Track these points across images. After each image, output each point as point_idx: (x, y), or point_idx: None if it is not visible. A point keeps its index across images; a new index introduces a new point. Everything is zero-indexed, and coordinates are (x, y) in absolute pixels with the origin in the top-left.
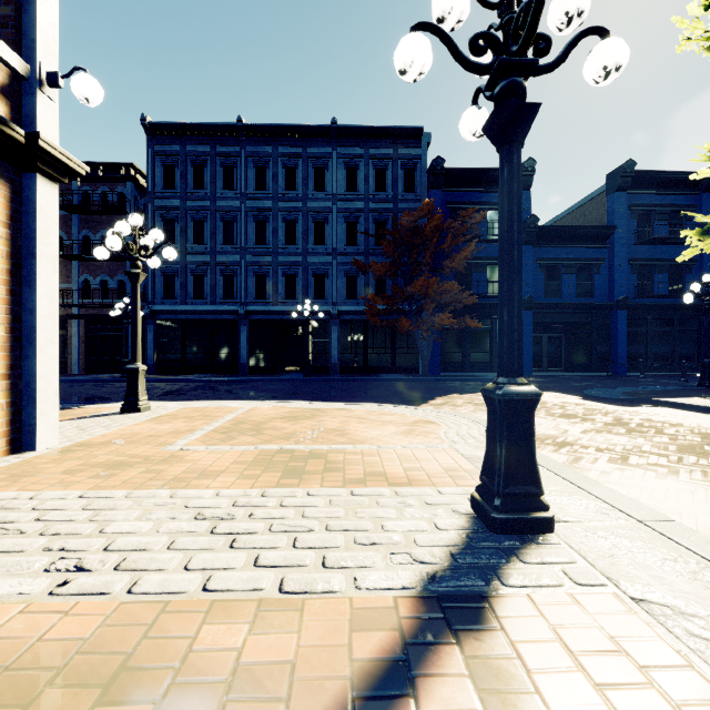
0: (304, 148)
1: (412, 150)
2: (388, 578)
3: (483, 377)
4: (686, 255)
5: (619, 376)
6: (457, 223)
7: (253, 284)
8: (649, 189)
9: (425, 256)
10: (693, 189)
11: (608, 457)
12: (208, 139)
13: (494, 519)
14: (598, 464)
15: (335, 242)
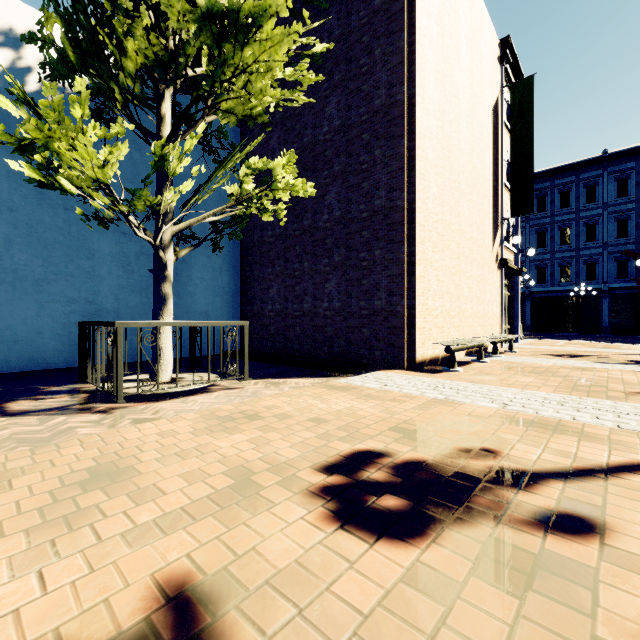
0: (577, 176)
1: None
2: (632, 352)
3: None
4: None
5: None
6: None
7: (534, 274)
8: None
9: None
10: None
11: None
12: None
13: None
14: None
15: (605, 237)
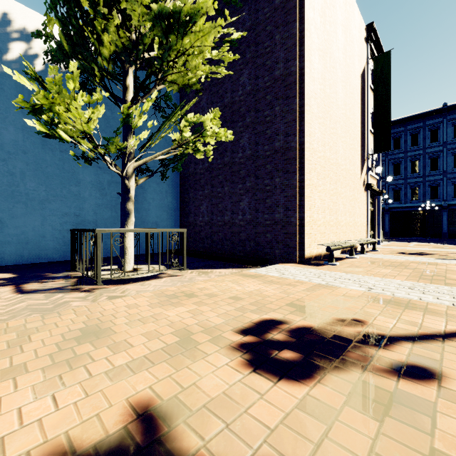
0: (423, 123)
1: None
2: None
3: None
4: None
5: None
6: None
7: (392, 194)
8: None
9: None
10: None
11: None
12: None
13: None
14: None
15: (445, 167)
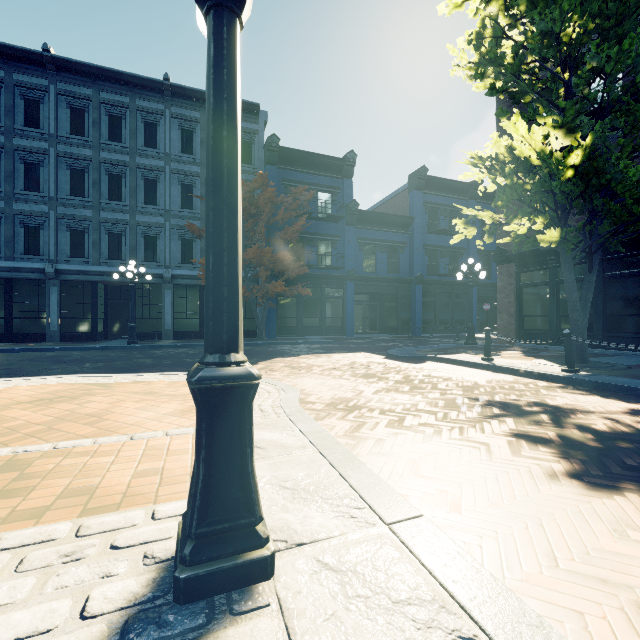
0: (132, 98)
1: (249, 124)
2: None
3: (312, 340)
4: (456, 239)
5: (417, 337)
6: (290, 198)
7: (66, 240)
8: (437, 191)
9: (259, 226)
10: (464, 195)
11: (388, 420)
12: (1, 61)
13: (177, 581)
14: (377, 430)
15: (169, 203)
